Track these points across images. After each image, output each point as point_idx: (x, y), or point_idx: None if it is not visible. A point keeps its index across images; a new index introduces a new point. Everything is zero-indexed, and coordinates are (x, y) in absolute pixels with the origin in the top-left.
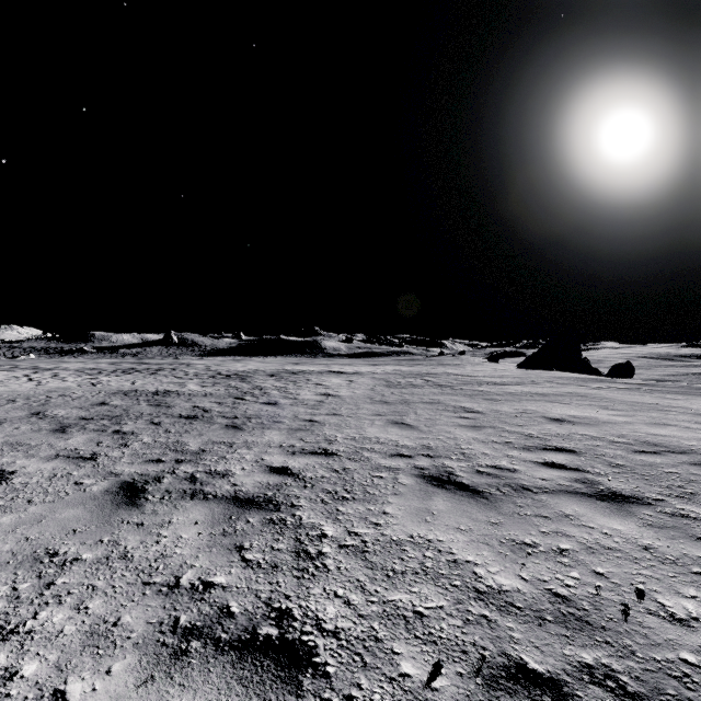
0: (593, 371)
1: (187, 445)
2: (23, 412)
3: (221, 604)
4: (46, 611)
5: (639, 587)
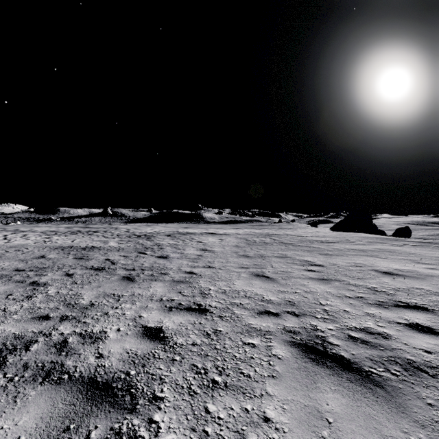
0: (381, 233)
1: (82, 298)
2: None
3: None
4: None
5: None
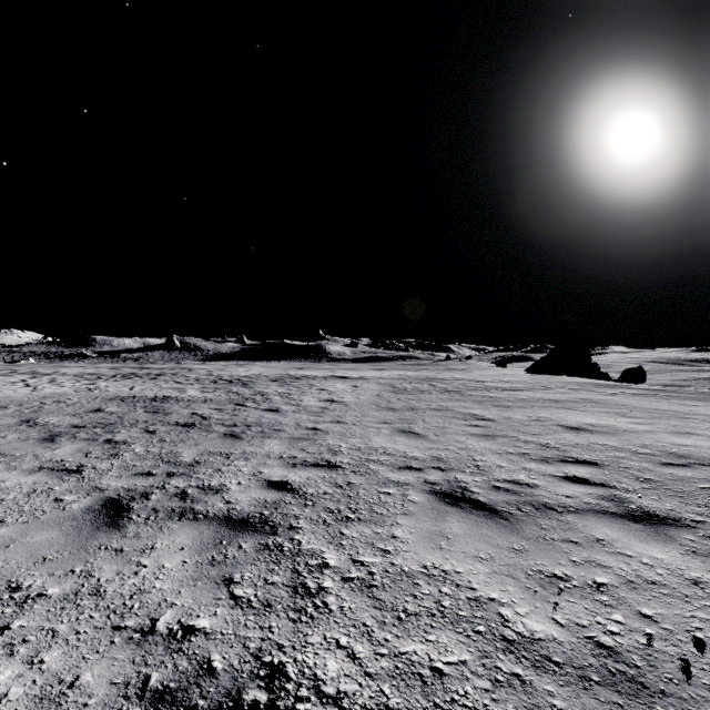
0: (603, 376)
1: (181, 456)
2: (13, 419)
3: (202, 656)
4: None
5: (697, 636)
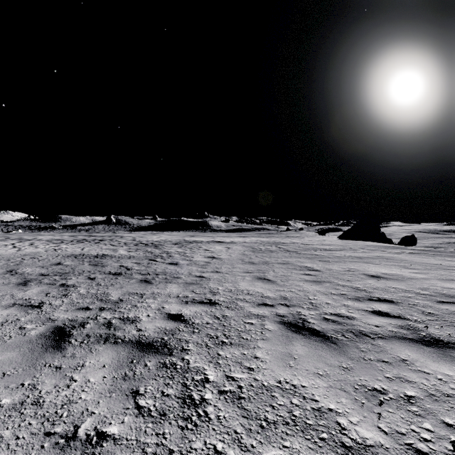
0: (388, 241)
1: (110, 295)
2: (2, 270)
3: None
4: None
5: None
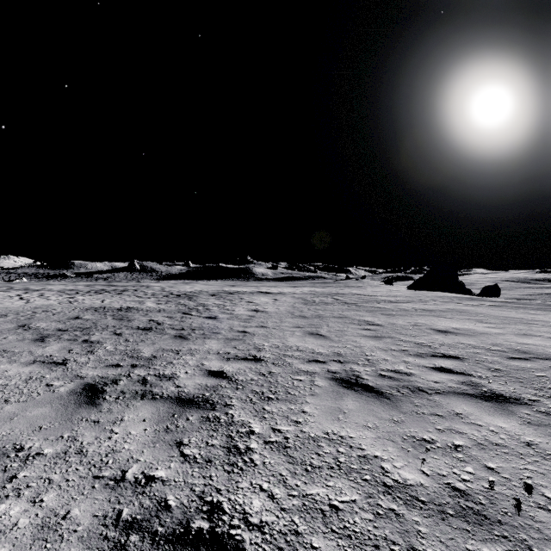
0: (467, 292)
1: (142, 352)
2: (12, 324)
3: (160, 497)
4: (5, 504)
5: (527, 482)
